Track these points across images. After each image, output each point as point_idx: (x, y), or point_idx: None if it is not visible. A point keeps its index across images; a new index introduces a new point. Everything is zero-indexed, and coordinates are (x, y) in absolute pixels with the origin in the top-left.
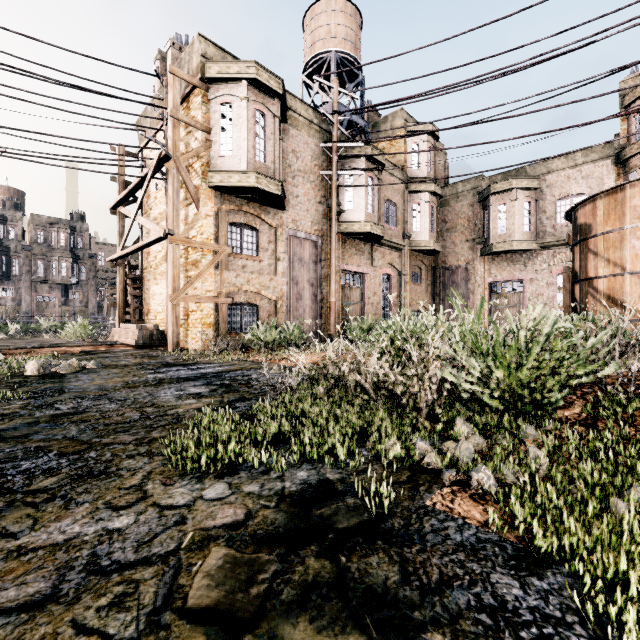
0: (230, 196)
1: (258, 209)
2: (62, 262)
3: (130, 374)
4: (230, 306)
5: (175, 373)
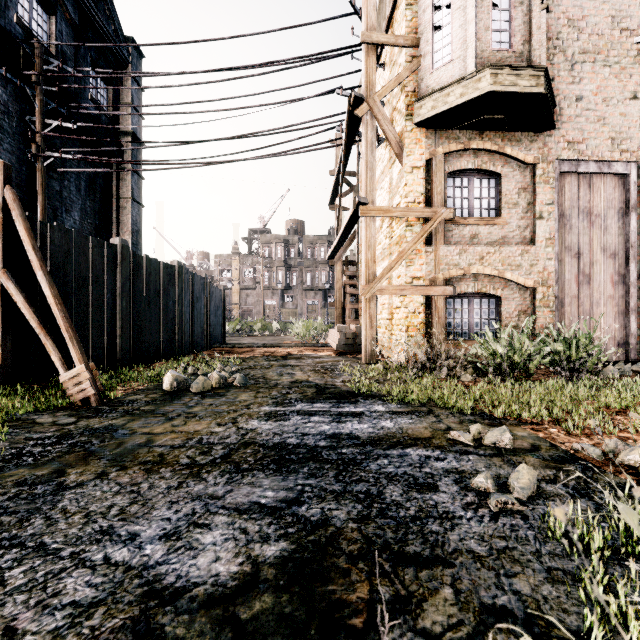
0: (450, 131)
1: (499, 140)
2: (322, 272)
3: (239, 411)
4: (451, 299)
5: (295, 424)
